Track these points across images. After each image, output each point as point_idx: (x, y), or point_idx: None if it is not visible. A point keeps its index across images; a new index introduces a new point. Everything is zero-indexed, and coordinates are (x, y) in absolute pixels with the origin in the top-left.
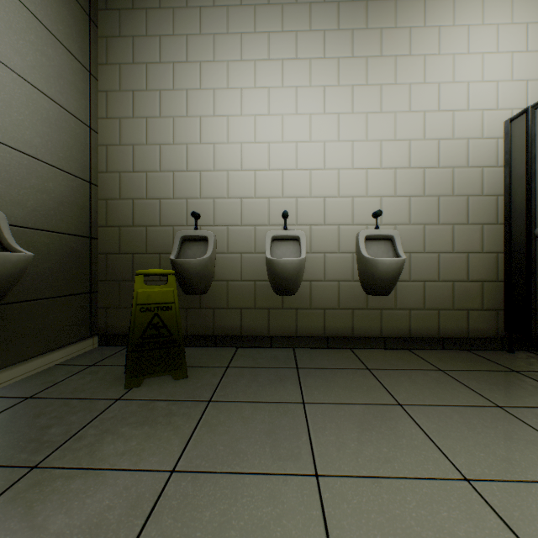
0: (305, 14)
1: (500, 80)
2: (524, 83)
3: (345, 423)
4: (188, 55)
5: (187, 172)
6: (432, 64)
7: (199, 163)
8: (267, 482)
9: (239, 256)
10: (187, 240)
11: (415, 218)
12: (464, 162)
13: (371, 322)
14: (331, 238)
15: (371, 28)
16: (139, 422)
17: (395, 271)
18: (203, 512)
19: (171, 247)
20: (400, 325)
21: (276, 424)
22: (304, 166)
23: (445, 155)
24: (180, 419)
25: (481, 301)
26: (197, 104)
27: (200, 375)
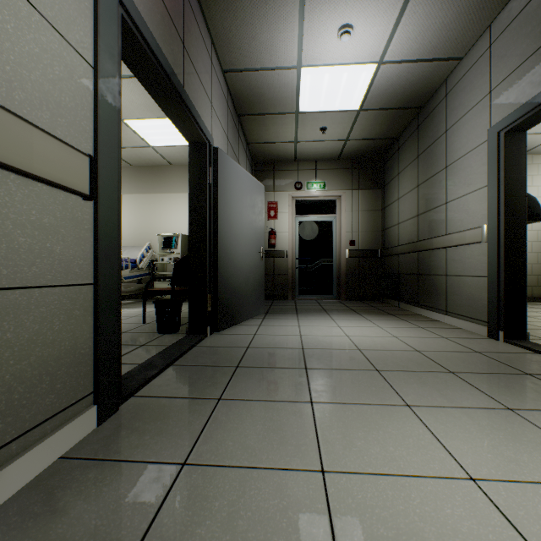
0: None
1: None
2: None
3: None
4: None
5: None
6: (529, 190)
7: None
8: None
9: None
10: None
11: None
12: None
13: None
14: None
15: None
16: None
17: None
18: None
19: None
20: None
21: None
22: None
23: (534, 225)
24: None
25: None
26: None
27: None
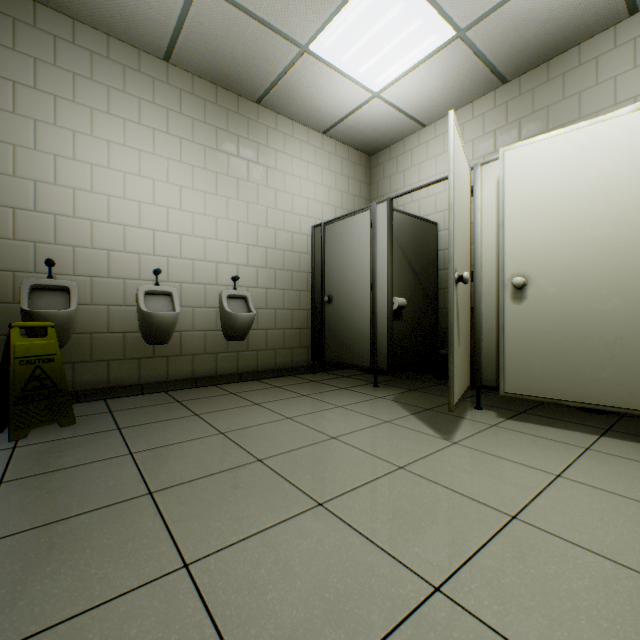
0: (176, 97)
1: (310, 198)
2: (321, 204)
3: (228, 416)
4: (38, 81)
5: (35, 212)
6: (272, 175)
7: (54, 205)
8: (197, 441)
9: (107, 308)
10: (38, 289)
11: (261, 284)
12: (291, 248)
13: (231, 362)
14: (199, 295)
15: (231, 132)
16: (67, 449)
17: (250, 322)
18: (169, 455)
19: (11, 296)
20: (252, 363)
21: (185, 425)
22: (176, 231)
23: (280, 241)
24: (105, 440)
25: (300, 342)
26: (51, 140)
27: (88, 420)
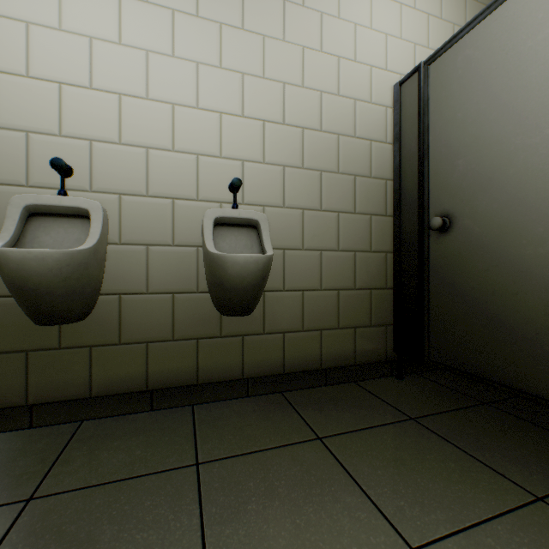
0: None
1: (389, 34)
2: (412, 46)
3: None
4: None
5: None
6: None
7: None
8: None
9: None
10: None
11: (291, 199)
12: (351, 130)
13: (227, 356)
14: (160, 219)
15: None
16: None
17: (255, 275)
18: None
19: None
20: (271, 357)
21: None
22: (108, 86)
23: (330, 115)
24: None
25: (369, 315)
26: None
27: None
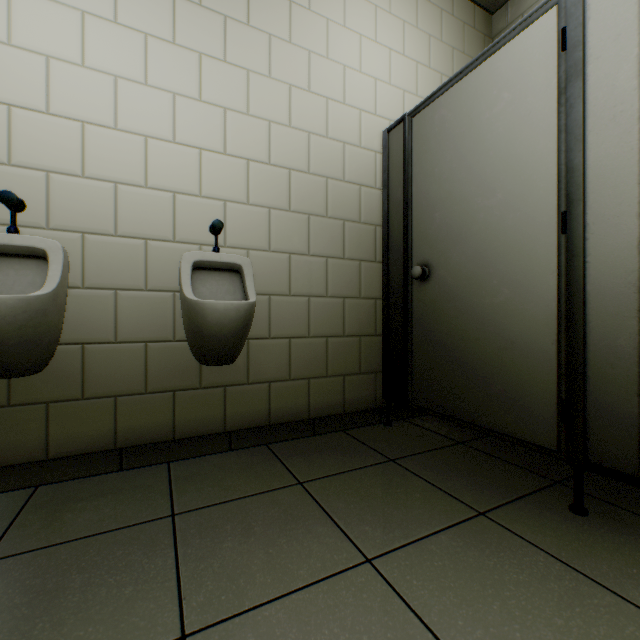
0: None
1: (379, 78)
2: (401, 93)
3: None
4: None
5: None
6: (301, 19)
7: None
8: None
9: None
10: None
11: (278, 243)
12: (340, 173)
13: (208, 409)
14: (131, 261)
15: None
16: None
17: (236, 322)
18: None
19: None
20: (256, 408)
21: None
22: (68, 112)
23: (318, 157)
24: None
25: (359, 362)
26: None
27: None
